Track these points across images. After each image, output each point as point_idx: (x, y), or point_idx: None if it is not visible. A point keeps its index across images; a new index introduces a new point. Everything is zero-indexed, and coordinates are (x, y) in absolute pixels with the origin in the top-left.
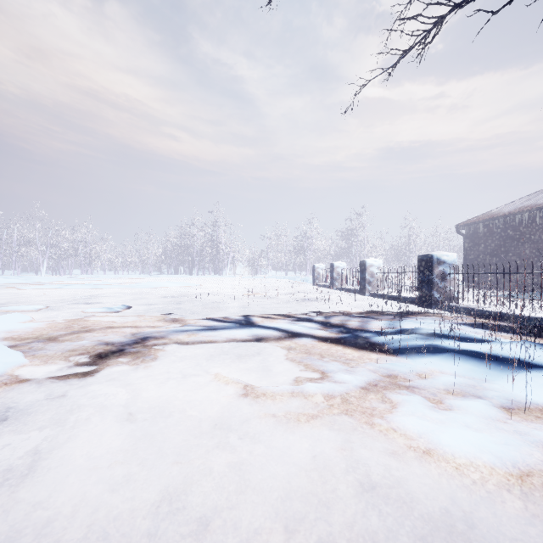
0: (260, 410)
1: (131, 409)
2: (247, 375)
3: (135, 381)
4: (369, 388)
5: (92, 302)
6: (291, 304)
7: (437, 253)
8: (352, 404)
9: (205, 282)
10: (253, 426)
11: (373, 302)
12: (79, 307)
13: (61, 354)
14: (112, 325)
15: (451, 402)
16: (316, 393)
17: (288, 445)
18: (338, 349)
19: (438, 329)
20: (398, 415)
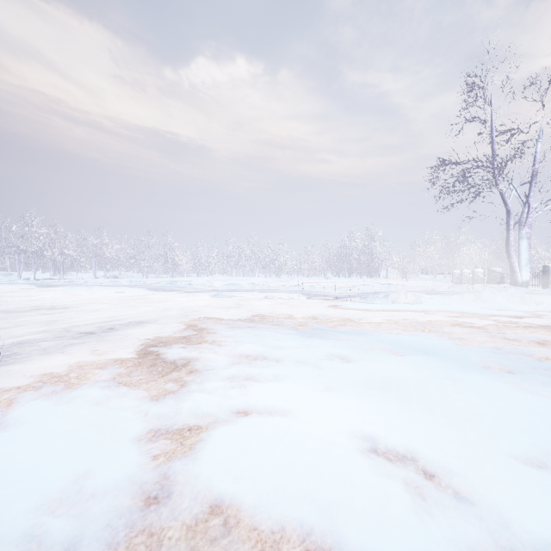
0: None
1: None
2: None
3: None
4: None
5: None
6: None
7: (492, 268)
8: None
9: None
10: None
11: None
12: None
13: None
14: None
15: None
16: None
17: None
18: None
19: None
20: None
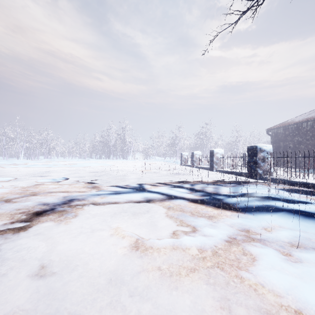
0: (148, 262)
1: (45, 262)
2: (139, 228)
3: (56, 234)
4: (231, 241)
5: (45, 175)
6: (168, 176)
7: (260, 144)
8: (221, 256)
9: (117, 164)
10: (142, 279)
11: (219, 175)
12: (36, 178)
13: (9, 212)
14: (52, 190)
15: (299, 255)
16: (192, 246)
17: (172, 302)
18: (202, 208)
19: (268, 194)
20: (261, 269)
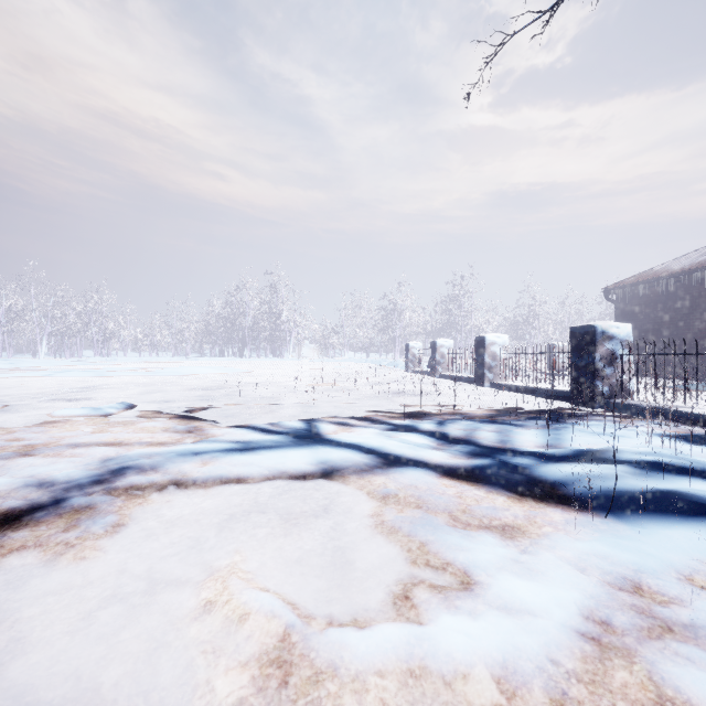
0: None
1: None
2: (300, 568)
3: (36, 599)
4: (597, 634)
5: (83, 397)
6: (378, 400)
7: (602, 323)
8: None
9: (259, 368)
10: None
11: (500, 397)
12: (60, 405)
13: None
14: (80, 441)
15: None
16: (473, 664)
17: None
18: (478, 496)
19: (648, 453)
20: None
